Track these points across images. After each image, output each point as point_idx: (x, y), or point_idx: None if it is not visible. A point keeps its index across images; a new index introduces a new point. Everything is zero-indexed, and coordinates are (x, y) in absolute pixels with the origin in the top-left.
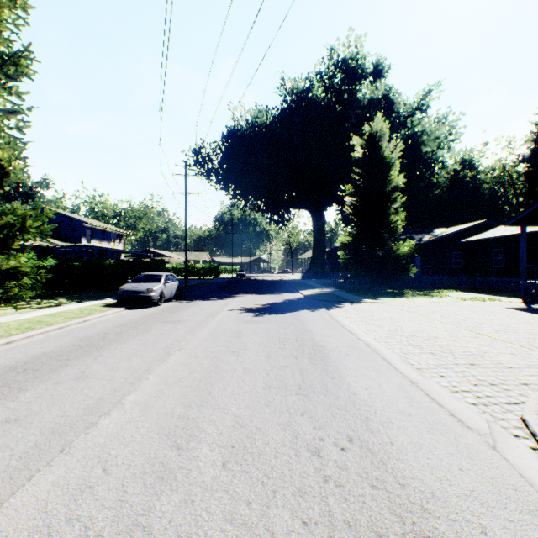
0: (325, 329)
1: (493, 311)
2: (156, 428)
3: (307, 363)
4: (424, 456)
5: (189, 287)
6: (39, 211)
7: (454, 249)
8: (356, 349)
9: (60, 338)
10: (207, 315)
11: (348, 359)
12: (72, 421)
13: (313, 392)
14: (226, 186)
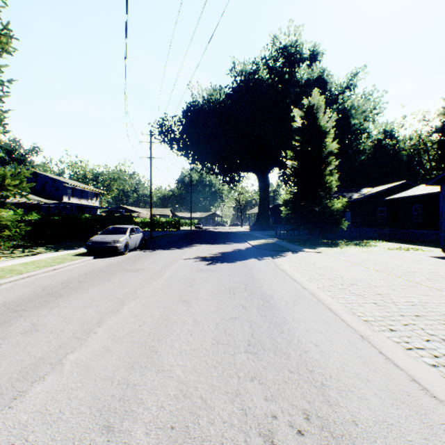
0: (272, 278)
1: (419, 260)
2: (90, 399)
3: (255, 314)
4: (397, 444)
5: (153, 237)
6: (17, 171)
7: (379, 205)
8: (301, 298)
9: (25, 286)
10: (165, 264)
11: (295, 310)
12: (0, 389)
13: (263, 349)
14: (186, 152)
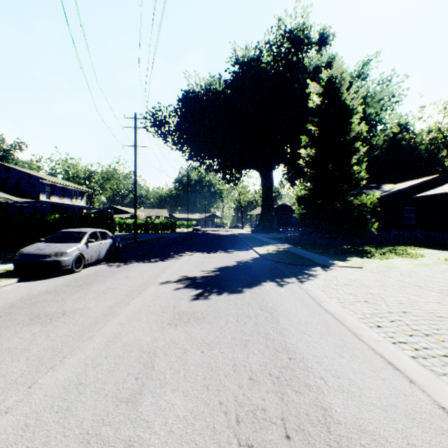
0: (331, 352)
1: None
2: None
3: None
4: None
5: (139, 242)
6: None
7: (406, 204)
8: None
9: None
10: (122, 296)
11: None
12: None
13: None
14: (181, 146)
